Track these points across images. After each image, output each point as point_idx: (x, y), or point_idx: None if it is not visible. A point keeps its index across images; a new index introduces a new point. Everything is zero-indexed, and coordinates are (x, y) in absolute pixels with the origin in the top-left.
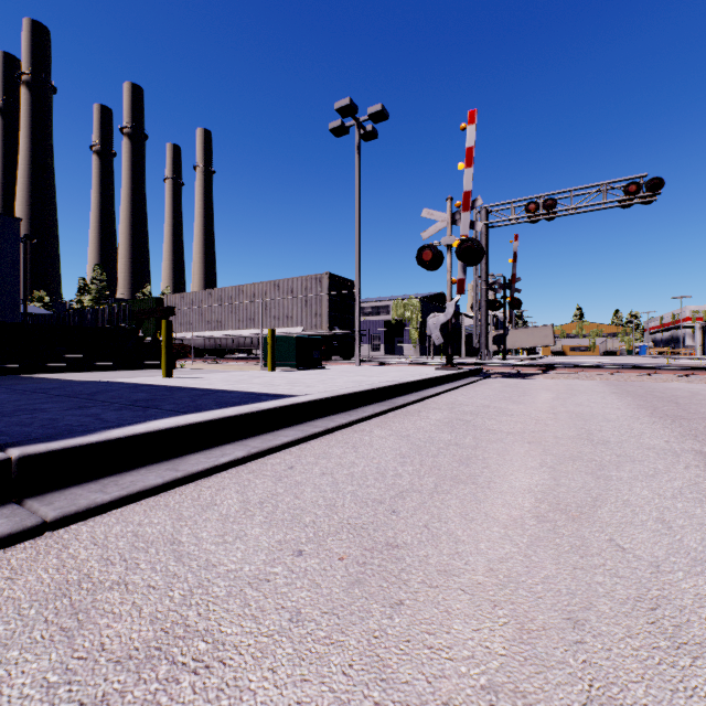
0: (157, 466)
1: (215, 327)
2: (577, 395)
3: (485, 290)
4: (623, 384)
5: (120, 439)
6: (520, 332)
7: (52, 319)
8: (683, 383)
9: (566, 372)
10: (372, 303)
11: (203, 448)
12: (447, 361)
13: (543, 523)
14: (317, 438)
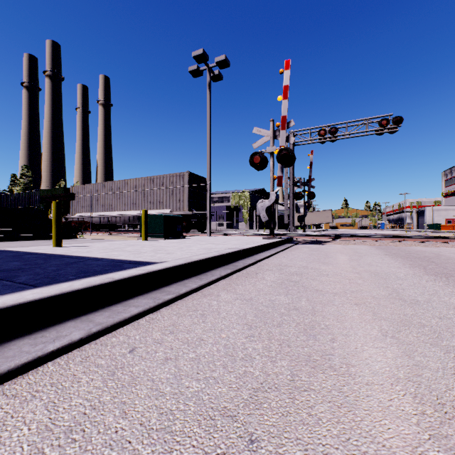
0: None
1: (107, 209)
2: (363, 257)
3: (293, 186)
4: (387, 248)
5: None
6: (311, 214)
7: None
8: (423, 247)
9: (346, 240)
10: (218, 195)
11: (39, 327)
12: (270, 232)
13: None
14: (168, 305)
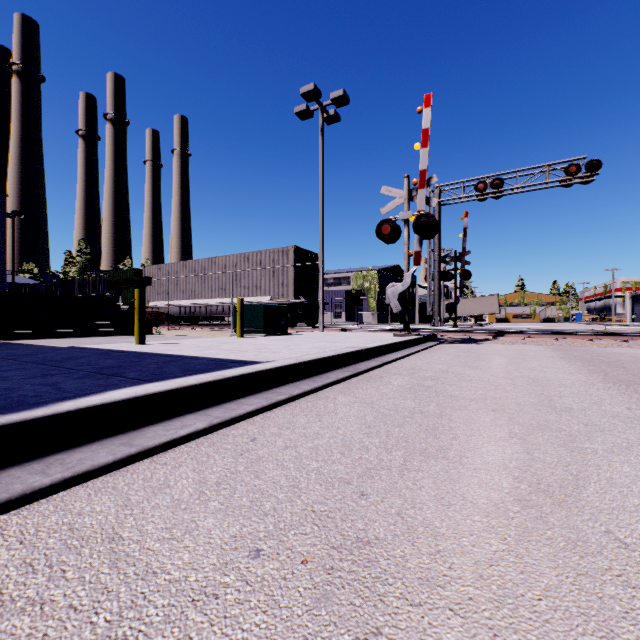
0: (111, 440)
1: (189, 296)
2: (528, 360)
3: (438, 262)
4: (569, 349)
5: (71, 412)
6: (468, 301)
7: (36, 288)
8: (623, 348)
9: (513, 337)
10: (334, 275)
11: (163, 418)
12: (404, 327)
13: (527, 509)
14: (281, 406)
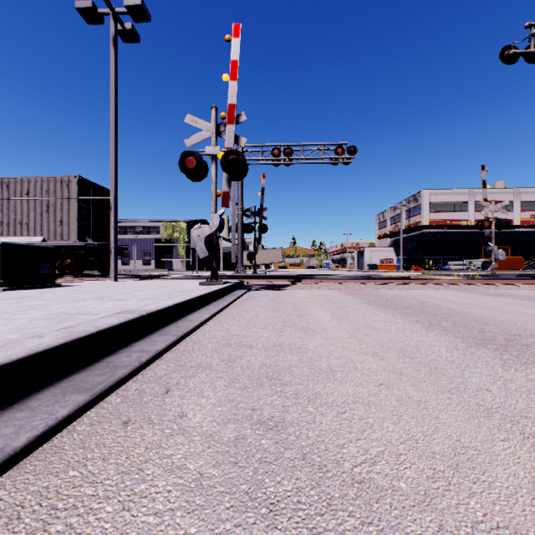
0: None
1: None
2: (347, 310)
3: (241, 215)
4: (357, 293)
5: None
6: (261, 252)
7: None
8: (389, 290)
9: (306, 282)
10: (143, 223)
11: None
12: (212, 275)
13: None
14: None
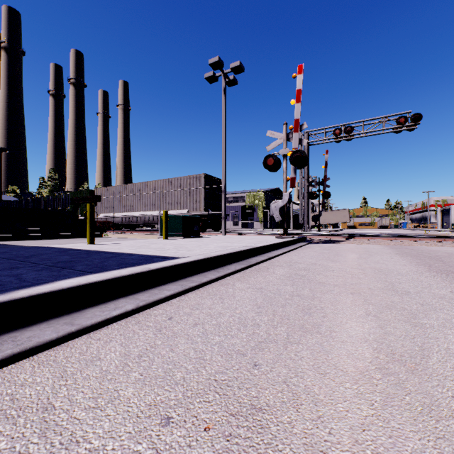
0: (57, 320)
1: (129, 209)
2: (373, 255)
3: (307, 186)
4: (400, 247)
5: (24, 299)
6: (328, 213)
7: (17, 204)
8: (439, 246)
9: (361, 239)
10: (233, 195)
11: (101, 302)
12: (283, 232)
13: (387, 376)
14: (193, 291)
